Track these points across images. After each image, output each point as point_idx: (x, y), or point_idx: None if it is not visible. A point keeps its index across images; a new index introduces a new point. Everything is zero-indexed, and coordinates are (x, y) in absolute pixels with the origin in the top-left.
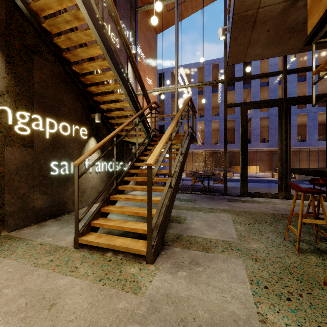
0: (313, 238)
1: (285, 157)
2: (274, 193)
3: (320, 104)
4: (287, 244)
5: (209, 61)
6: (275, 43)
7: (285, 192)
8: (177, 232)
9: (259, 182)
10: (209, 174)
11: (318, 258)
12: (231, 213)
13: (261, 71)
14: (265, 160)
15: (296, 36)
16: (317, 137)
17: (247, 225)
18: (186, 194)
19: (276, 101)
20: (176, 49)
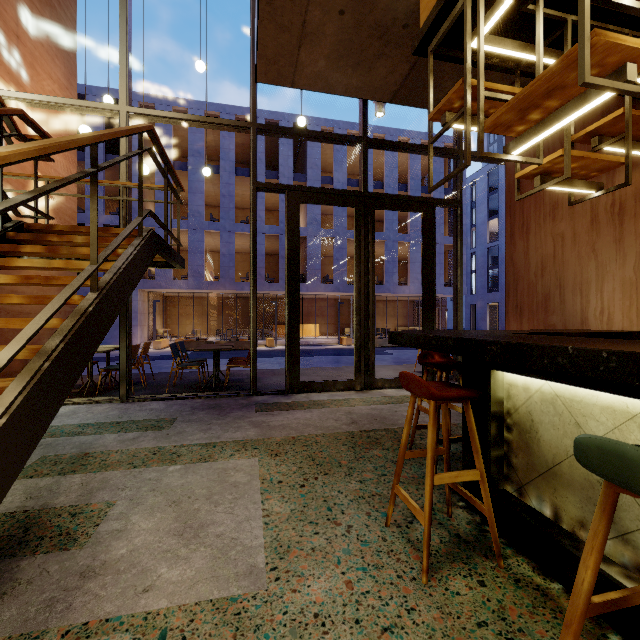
0: (436, 496)
1: (365, 308)
2: (347, 381)
3: (399, 230)
4: (396, 543)
5: (230, 108)
6: (353, 56)
7: (366, 377)
8: (17, 626)
9: (320, 355)
10: (217, 347)
11: (470, 580)
12: (261, 451)
13: (323, 157)
14: (328, 314)
15: (389, 56)
16: (396, 279)
17: (296, 491)
18: (153, 404)
19: (351, 195)
20: (123, 1)
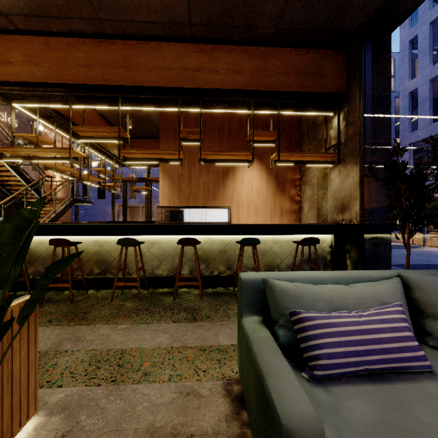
0: None
1: (149, 215)
2: None
3: None
4: None
5: None
6: None
7: None
8: None
9: None
10: None
11: None
12: None
13: None
14: None
15: None
16: None
17: None
18: None
19: (144, 179)
20: None
